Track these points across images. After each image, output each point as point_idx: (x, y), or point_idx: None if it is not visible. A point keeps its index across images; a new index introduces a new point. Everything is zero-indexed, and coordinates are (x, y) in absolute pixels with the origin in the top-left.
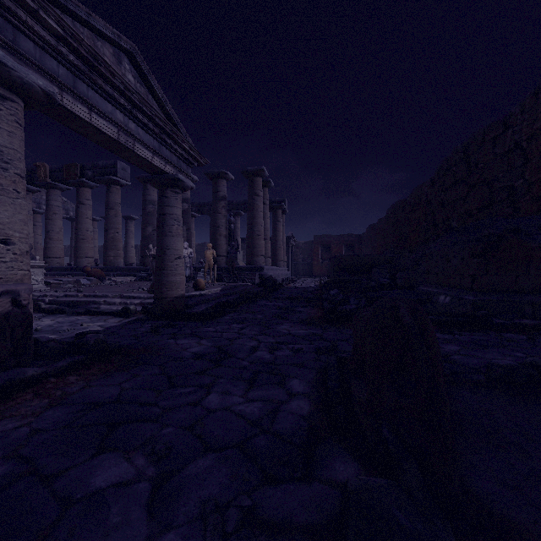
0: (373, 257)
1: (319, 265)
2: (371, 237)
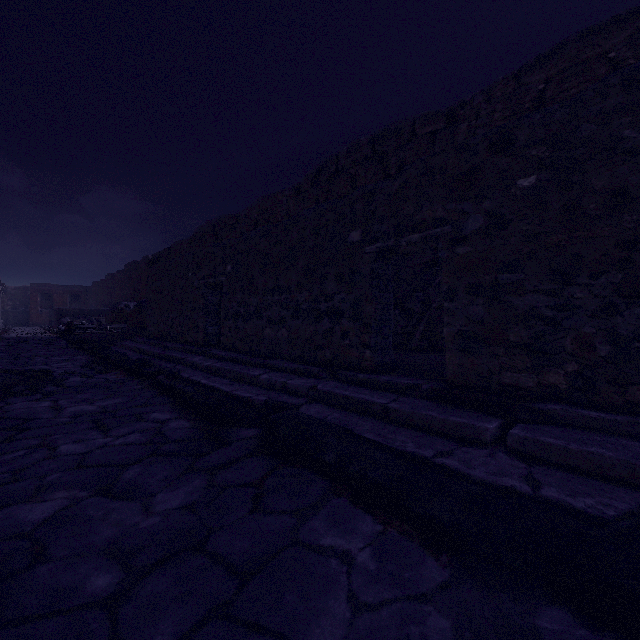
0: (91, 310)
1: (38, 314)
2: (96, 292)
